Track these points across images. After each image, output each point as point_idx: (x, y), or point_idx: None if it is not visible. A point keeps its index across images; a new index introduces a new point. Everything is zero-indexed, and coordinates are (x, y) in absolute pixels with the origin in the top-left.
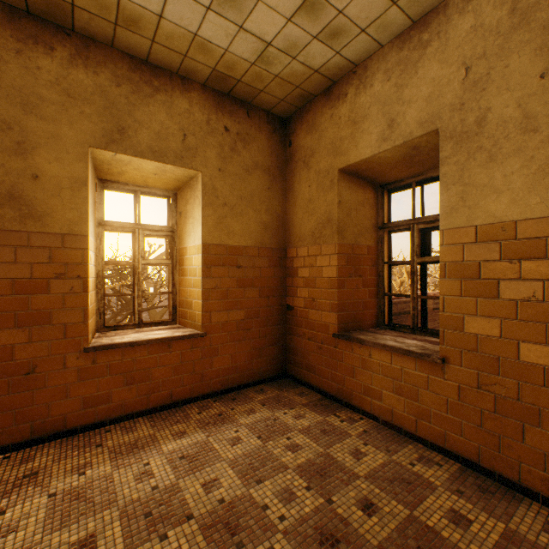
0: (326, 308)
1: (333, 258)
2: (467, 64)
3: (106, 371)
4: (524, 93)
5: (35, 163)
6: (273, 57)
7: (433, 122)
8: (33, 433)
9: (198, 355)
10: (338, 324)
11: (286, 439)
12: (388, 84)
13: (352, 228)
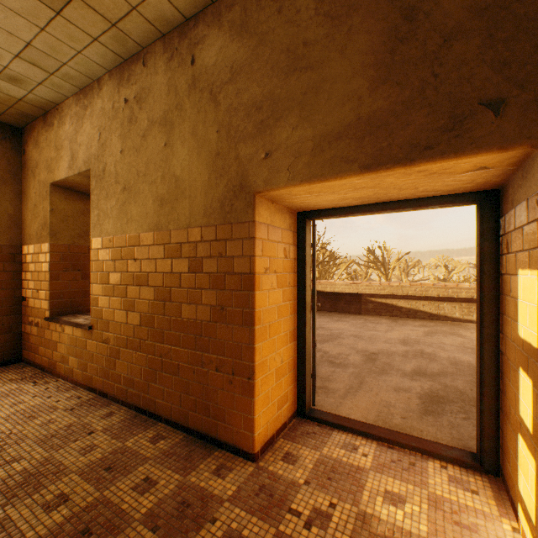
0: (44, 297)
1: (48, 256)
2: (100, 131)
3: None
4: (117, 160)
5: None
6: None
7: (89, 163)
8: None
9: None
10: (51, 310)
11: None
12: (72, 127)
13: (70, 232)
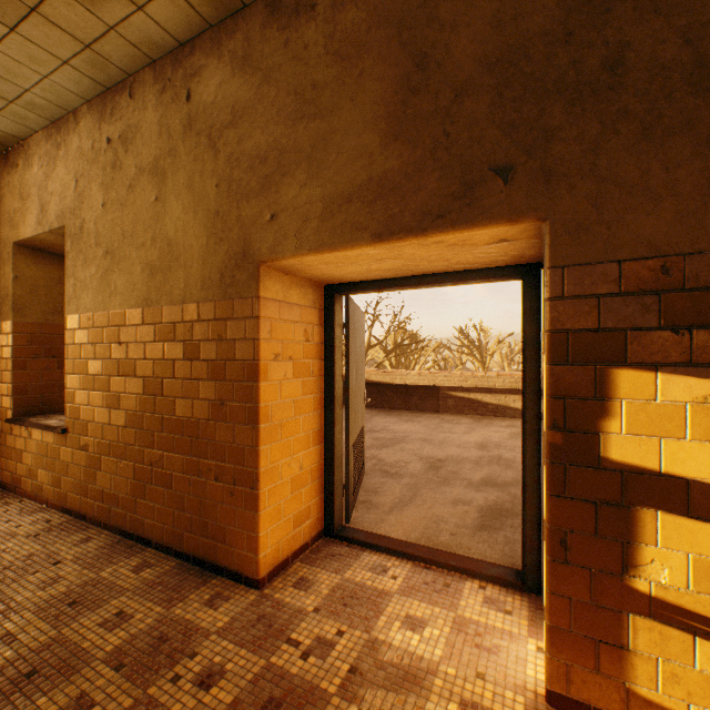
0: (6, 392)
1: (10, 337)
2: (77, 178)
3: None
4: (98, 215)
5: None
6: None
7: (63, 218)
8: None
9: None
10: (15, 408)
11: None
12: (42, 170)
13: (42, 306)
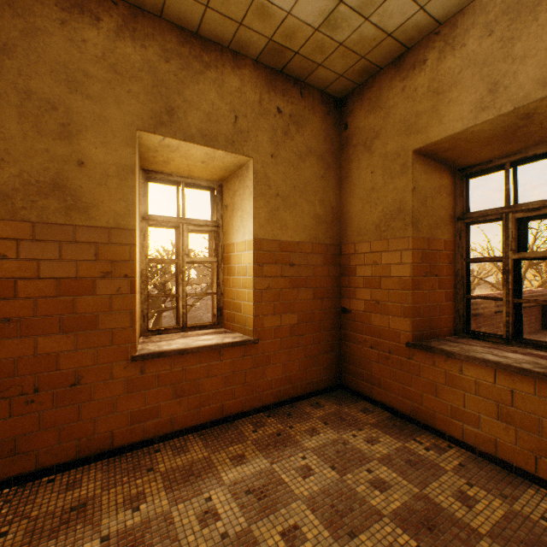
0: (395, 312)
1: (405, 254)
2: None
3: (154, 382)
4: None
5: (80, 148)
6: (341, 18)
7: None
8: (79, 452)
9: (250, 364)
10: (412, 332)
11: (367, 472)
12: (489, 40)
13: (428, 219)
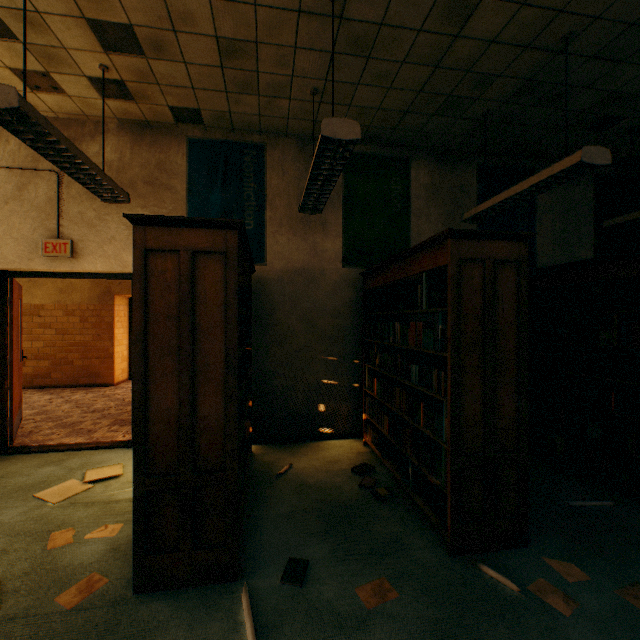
0: None
1: None
2: None
3: None
4: None
5: None
6: None
7: None
8: None
9: None
10: None
11: None
12: None
13: None
